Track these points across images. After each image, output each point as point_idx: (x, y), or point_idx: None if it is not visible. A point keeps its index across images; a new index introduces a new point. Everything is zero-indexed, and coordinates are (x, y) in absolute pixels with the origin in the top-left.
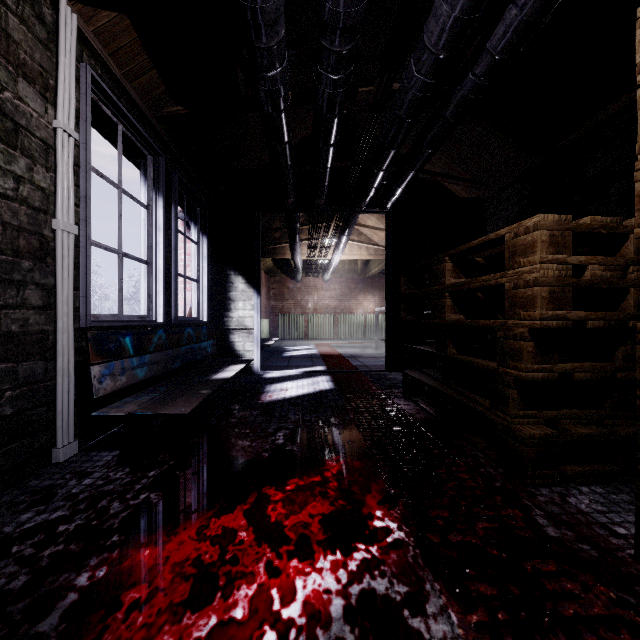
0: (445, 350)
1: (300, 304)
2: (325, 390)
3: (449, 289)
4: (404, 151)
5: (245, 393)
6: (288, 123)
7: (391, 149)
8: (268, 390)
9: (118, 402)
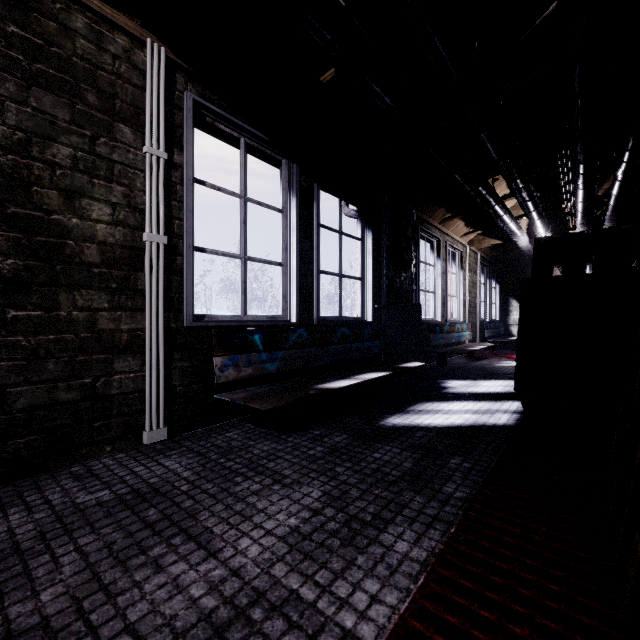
0: None
1: None
2: None
3: None
4: None
5: None
6: None
7: None
8: None
9: (487, 339)
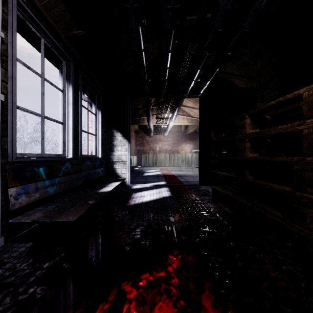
0: (244, 176)
1: (152, 148)
2: (166, 197)
3: (249, 136)
4: (209, 62)
5: (120, 198)
6: (144, 36)
7: (206, 53)
8: (133, 196)
9: (32, 210)
